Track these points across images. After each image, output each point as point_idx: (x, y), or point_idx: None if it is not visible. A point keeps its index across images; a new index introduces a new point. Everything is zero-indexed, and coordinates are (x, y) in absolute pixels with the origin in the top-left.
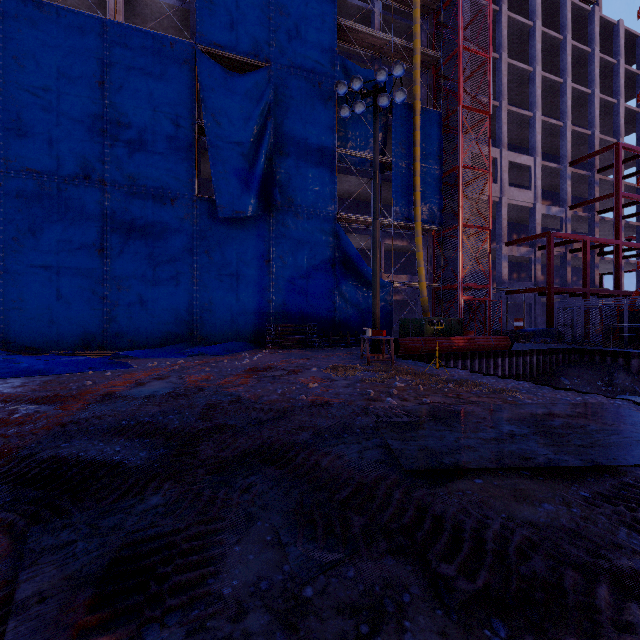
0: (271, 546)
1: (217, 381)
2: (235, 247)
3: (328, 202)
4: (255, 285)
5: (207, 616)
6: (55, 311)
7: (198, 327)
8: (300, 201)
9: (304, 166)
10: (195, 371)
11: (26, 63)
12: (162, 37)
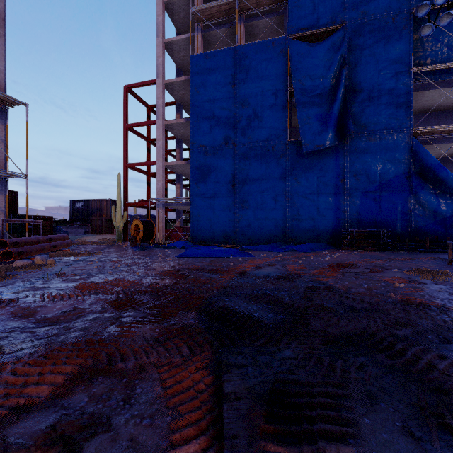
0: (402, 433)
1: (309, 271)
2: (316, 172)
3: (402, 121)
4: (332, 199)
5: None
6: (212, 221)
7: (289, 231)
8: (373, 126)
9: (377, 95)
10: (291, 262)
11: (200, 89)
12: (266, 42)
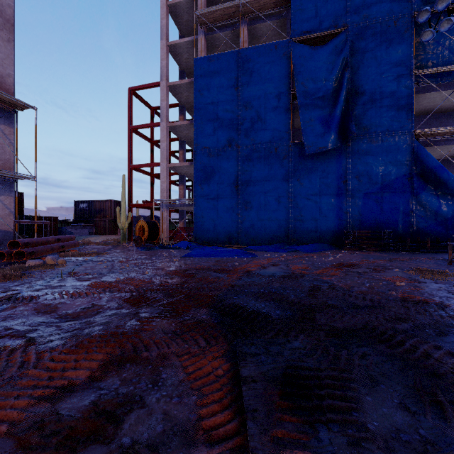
0: (400, 408)
1: (313, 271)
2: (318, 174)
3: (404, 123)
4: (334, 201)
5: (360, 438)
6: (216, 222)
7: (292, 232)
8: (375, 128)
9: (379, 98)
10: (295, 262)
11: (204, 92)
12: (269, 45)
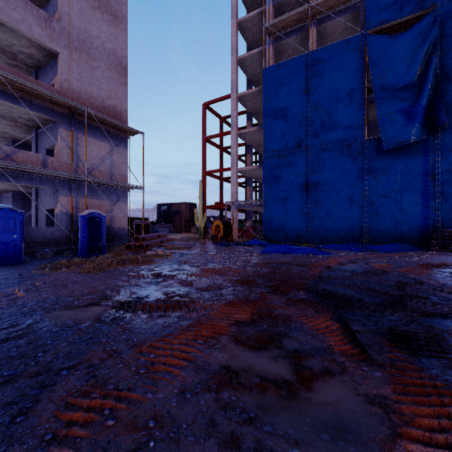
0: None
1: (397, 269)
2: (398, 169)
3: None
4: (418, 197)
5: None
6: (284, 221)
7: (367, 231)
8: None
9: None
10: (375, 261)
11: (273, 98)
12: (341, 42)
